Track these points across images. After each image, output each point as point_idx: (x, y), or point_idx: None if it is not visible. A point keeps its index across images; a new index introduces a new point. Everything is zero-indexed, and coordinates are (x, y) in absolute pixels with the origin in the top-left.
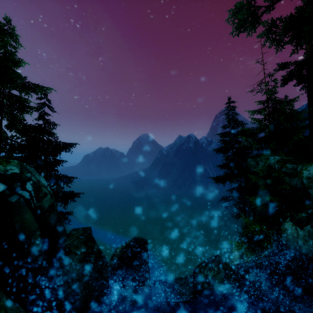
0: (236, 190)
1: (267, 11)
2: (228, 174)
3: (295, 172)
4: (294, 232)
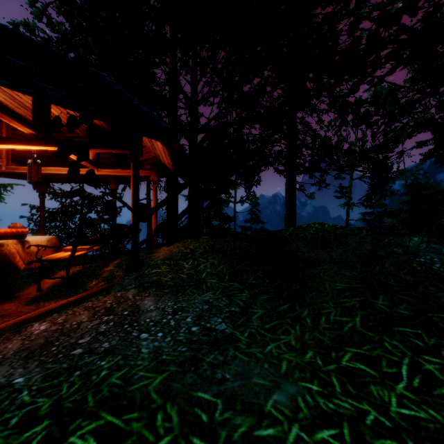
0: None
1: (406, 92)
2: None
3: (442, 253)
4: None
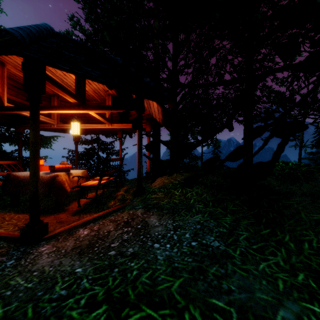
0: None
1: None
2: None
3: None
4: None
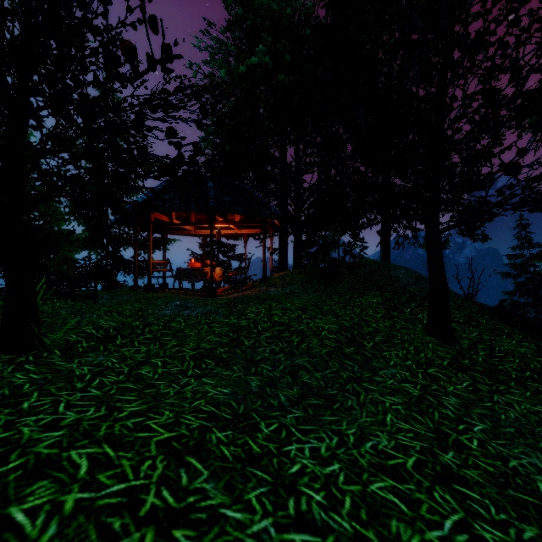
0: None
1: None
2: (519, 303)
3: None
4: None
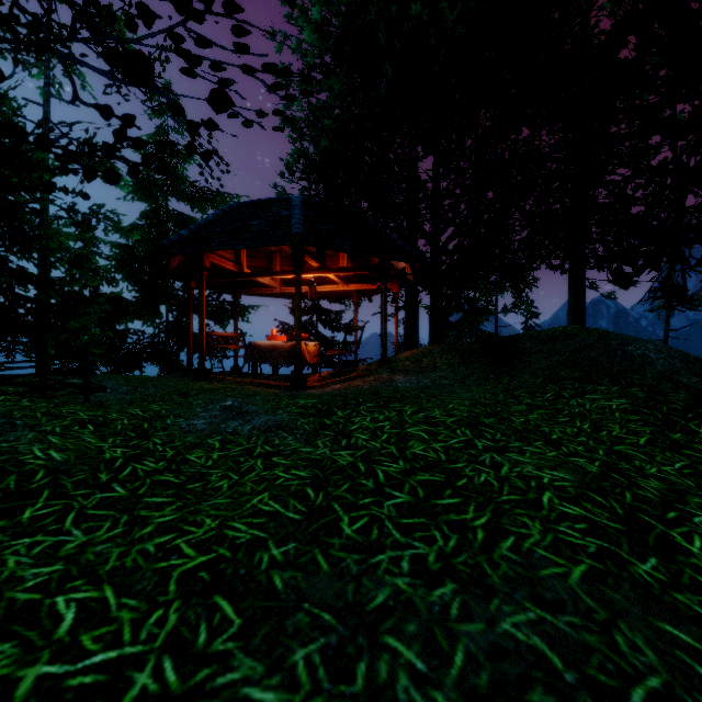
0: None
1: None
2: None
3: None
4: None
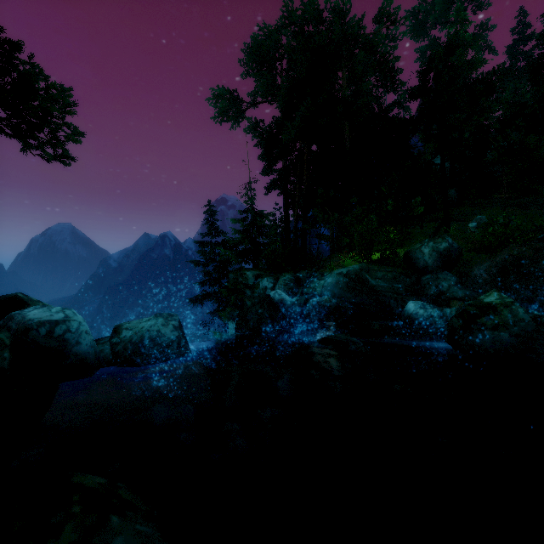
0: (216, 311)
1: (252, 106)
2: (207, 293)
3: (254, 285)
4: (232, 326)
